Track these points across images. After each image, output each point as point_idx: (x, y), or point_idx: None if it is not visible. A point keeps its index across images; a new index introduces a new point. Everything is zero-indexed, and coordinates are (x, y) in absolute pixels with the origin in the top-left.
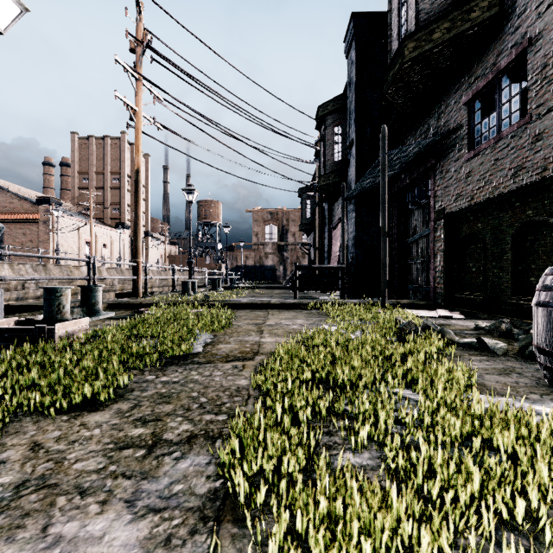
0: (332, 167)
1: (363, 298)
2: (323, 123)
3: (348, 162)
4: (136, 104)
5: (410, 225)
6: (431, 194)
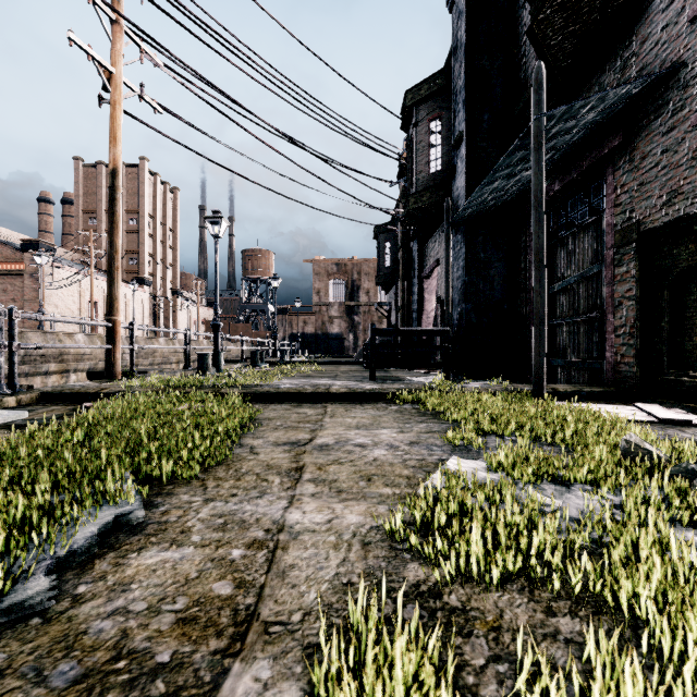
0: (426, 181)
1: (478, 379)
2: (413, 117)
3: (453, 169)
4: (112, 61)
5: (558, 263)
6: (607, 203)
